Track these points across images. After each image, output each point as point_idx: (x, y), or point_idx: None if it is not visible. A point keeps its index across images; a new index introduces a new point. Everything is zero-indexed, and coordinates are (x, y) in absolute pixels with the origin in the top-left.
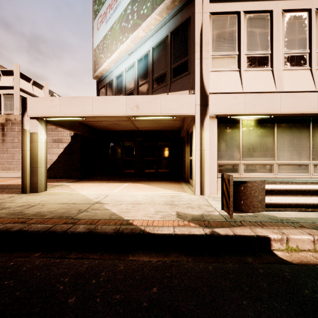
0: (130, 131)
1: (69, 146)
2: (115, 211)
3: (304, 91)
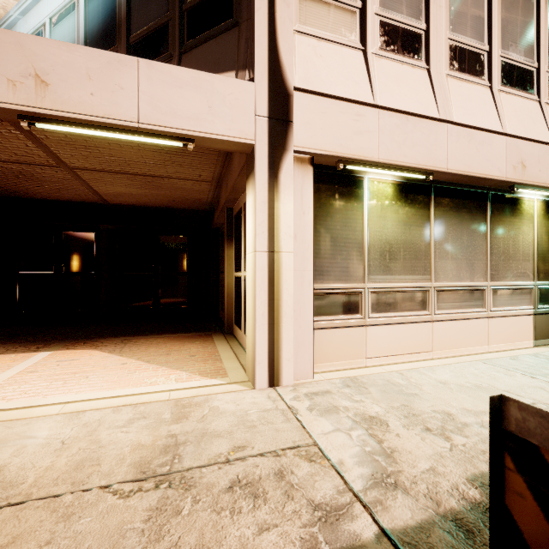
0: (82, 204)
1: None
2: None
3: (485, 129)
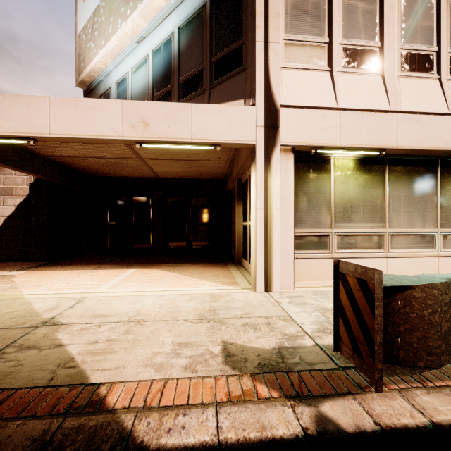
0: (143, 179)
1: (26, 202)
2: (75, 350)
3: (432, 113)
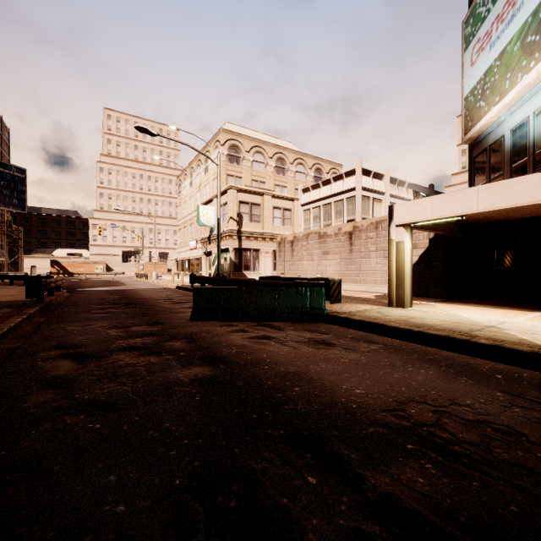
0: None
1: (426, 252)
2: (525, 338)
3: None
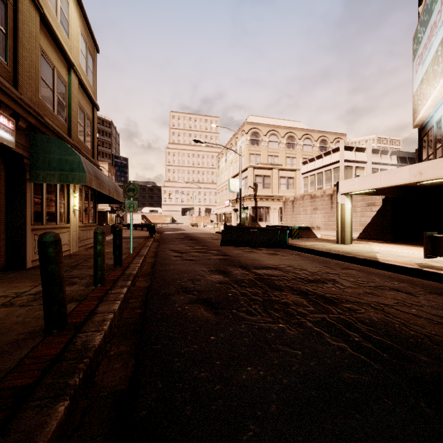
0: None
1: (381, 209)
2: (378, 255)
3: None
